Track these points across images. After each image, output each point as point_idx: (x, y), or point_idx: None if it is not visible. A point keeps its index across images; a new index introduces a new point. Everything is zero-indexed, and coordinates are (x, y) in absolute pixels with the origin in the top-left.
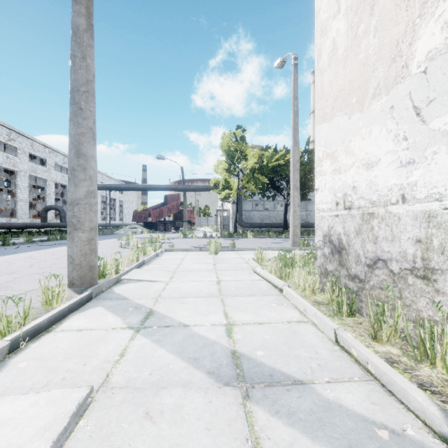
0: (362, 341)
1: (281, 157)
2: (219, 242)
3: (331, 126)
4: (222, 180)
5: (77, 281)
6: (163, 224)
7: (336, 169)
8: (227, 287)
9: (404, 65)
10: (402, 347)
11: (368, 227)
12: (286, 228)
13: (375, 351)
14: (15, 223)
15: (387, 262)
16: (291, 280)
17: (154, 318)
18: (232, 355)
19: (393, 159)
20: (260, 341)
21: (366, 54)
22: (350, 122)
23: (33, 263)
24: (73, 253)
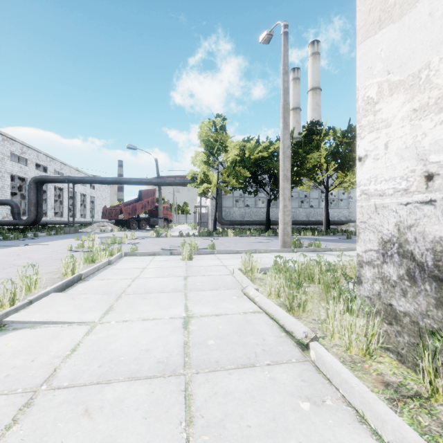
0: None
1: (264, 149)
2: (195, 243)
3: (407, 24)
4: (200, 173)
5: None
6: (136, 221)
7: (425, 106)
8: (200, 336)
9: None
10: None
11: None
12: (269, 226)
13: None
14: None
15: None
16: (308, 313)
17: None
18: None
19: None
20: None
21: None
22: None
23: None
24: None
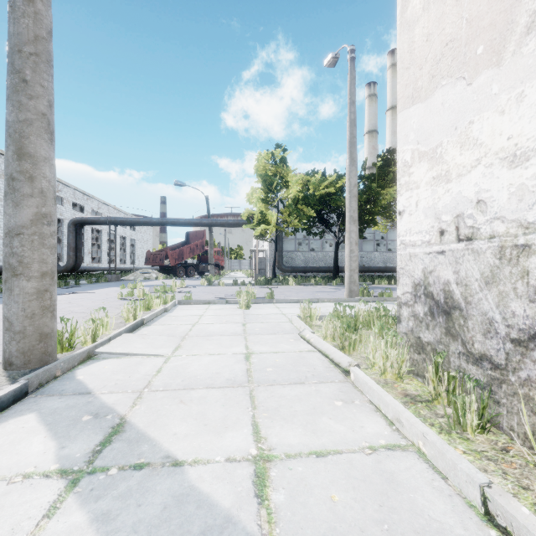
0: (535, 507)
1: (331, 184)
2: (252, 292)
3: (429, 106)
4: (257, 212)
5: (17, 359)
6: (184, 268)
7: (439, 176)
8: (260, 365)
9: None
10: None
11: (515, 270)
12: (337, 273)
13: None
14: None
15: None
16: (358, 352)
17: (120, 441)
18: None
19: None
20: (325, 515)
21: None
22: (470, 91)
23: None
24: (10, 313)
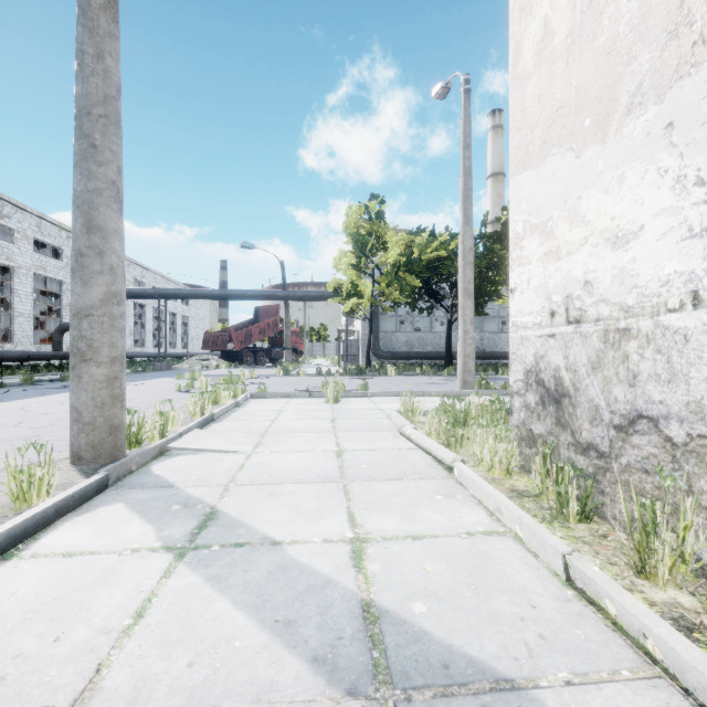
0: (616, 576)
1: (442, 246)
2: (341, 383)
3: (540, 175)
4: (346, 282)
5: (87, 453)
6: (252, 353)
7: (550, 252)
8: (354, 462)
9: (697, 40)
10: (699, 591)
11: (617, 355)
12: (450, 360)
13: (648, 600)
14: (8, 352)
15: (659, 422)
16: (466, 449)
17: (216, 526)
18: (364, 612)
19: (671, 225)
20: (417, 579)
21: (613, 34)
22: (579, 164)
23: (23, 419)
24: (79, 402)
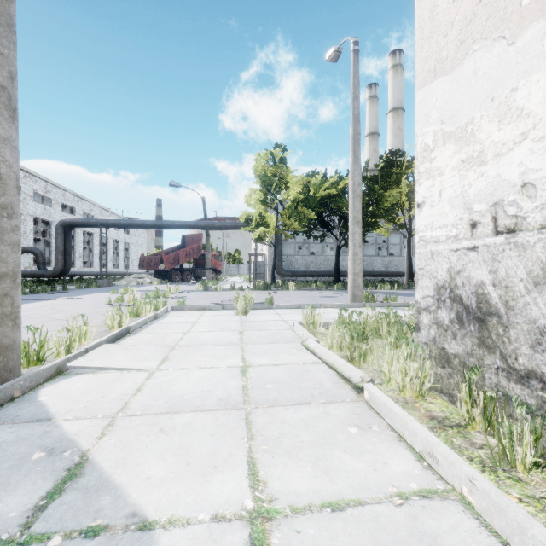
0: None
1: (333, 186)
2: (250, 297)
3: (457, 78)
4: (255, 214)
5: None
6: (180, 272)
7: (470, 158)
8: (258, 381)
9: None
10: None
11: None
12: (338, 277)
13: None
14: None
15: None
16: (369, 363)
17: (74, 491)
18: None
19: None
20: None
21: None
22: (513, 51)
23: None
24: None
